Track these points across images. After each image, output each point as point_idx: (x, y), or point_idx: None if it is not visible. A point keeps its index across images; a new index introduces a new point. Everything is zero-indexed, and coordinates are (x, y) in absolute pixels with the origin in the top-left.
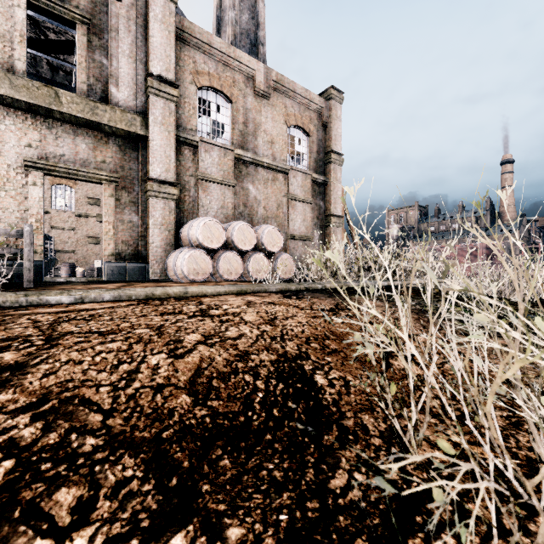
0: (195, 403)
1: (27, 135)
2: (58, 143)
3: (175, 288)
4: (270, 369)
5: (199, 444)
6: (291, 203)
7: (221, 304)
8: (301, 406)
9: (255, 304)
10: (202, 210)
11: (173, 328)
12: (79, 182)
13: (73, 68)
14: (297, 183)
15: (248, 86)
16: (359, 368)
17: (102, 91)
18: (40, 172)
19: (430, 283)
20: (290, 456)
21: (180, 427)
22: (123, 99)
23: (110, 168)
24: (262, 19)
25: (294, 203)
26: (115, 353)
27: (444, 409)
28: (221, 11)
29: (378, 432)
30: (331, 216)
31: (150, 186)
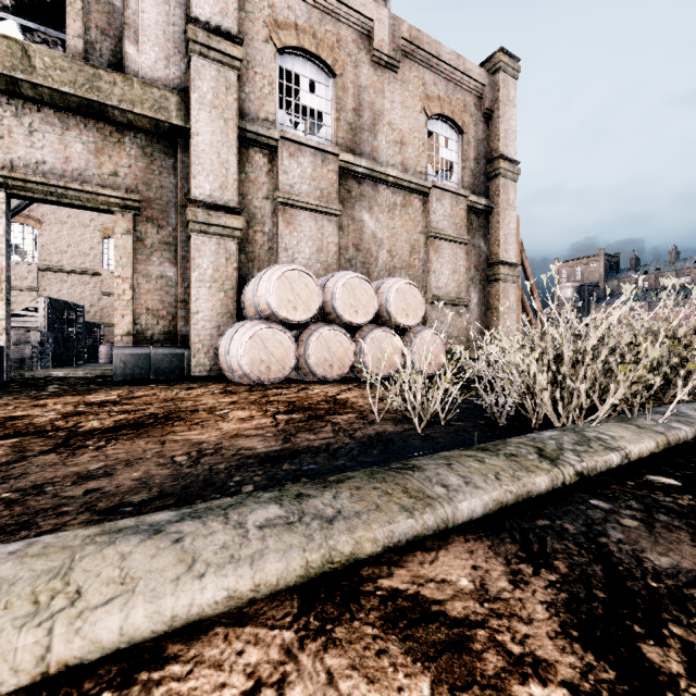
0: None
1: None
2: (33, 141)
3: None
4: None
5: None
6: (432, 244)
7: None
8: None
9: None
10: (285, 256)
11: None
12: None
13: None
14: (444, 210)
15: (362, 48)
16: None
17: (112, 53)
18: None
19: None
20: None
21: None
22: (148, 65)
23: (125, 186)
24: None
25: (438, 244)
26: None
27: None
28: None
29: None
30: (500, 264)
31: (191, 214)
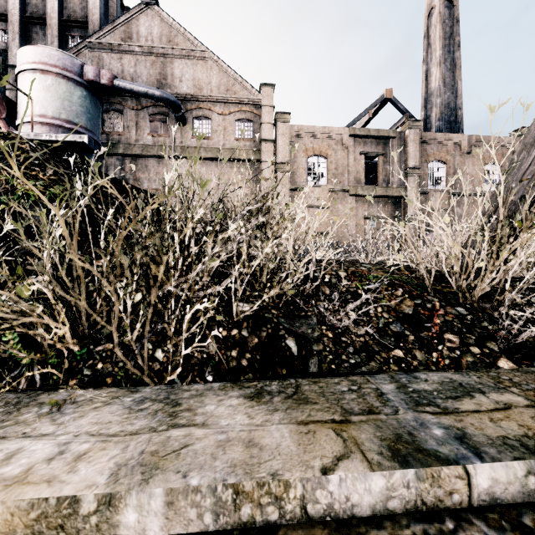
0: None
1: (364, 206)
2: (373, 207)
3: None
4: None
5: None
6: None
7: None
8: None
9: None
10: (430, 226)
11: None
12: None
13: None
14: None
15: (456, 151)
16: None
17: (387, 180)
18: (368, 220)
19: None
20: None
21: None
22: (395, 181)
23: (389, 213)
24: (459, 92)
25: None
26: None
27: None
28: (427, 94)
29: None
30: None
31: (408, 219)
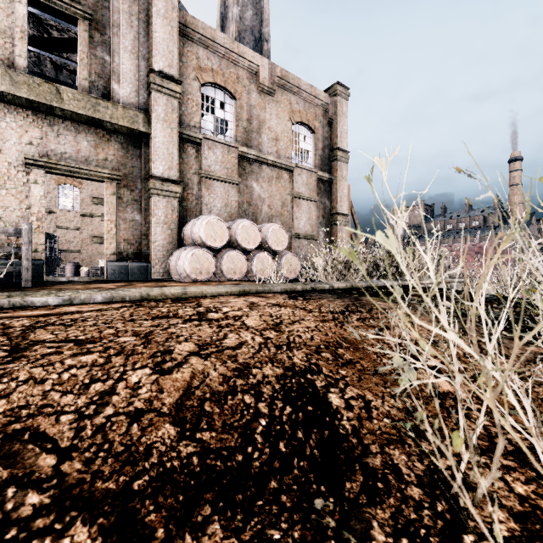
0: (180, 435)
1: (28, 133)
2: (59, 140)
3: (173, 288)
4: (275, 387)
5: (181, 498)
6: (295, 201)
7: (221, 306)
8: (313, 437)
9: (258, 306)
10: (206, 208)
11: (163, 335)
12: (84, 182)
13: (76, 66)
14: (302, 180)
15: (252, 82)
16: (379, 384)
17: (104, 88)
18: (41, 170)
19: (484, 285)
20: (302, 516)
21: (158, 473)
22: (125, 95)
23: (112, 166)
24: (266, 16)
25: (299, 201)
26: (88, 368)
27: (491, 441)
28: (225, 8)
29: (415, 477)
30: (337, 214)
31: (152, 184)
